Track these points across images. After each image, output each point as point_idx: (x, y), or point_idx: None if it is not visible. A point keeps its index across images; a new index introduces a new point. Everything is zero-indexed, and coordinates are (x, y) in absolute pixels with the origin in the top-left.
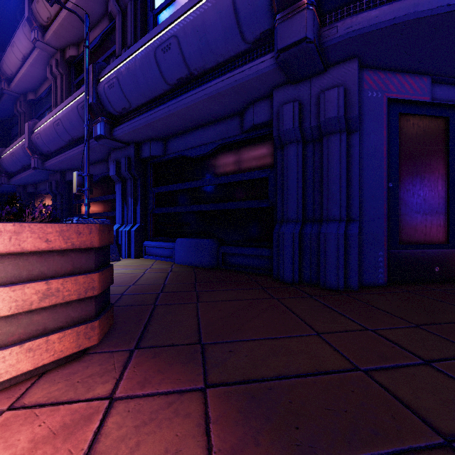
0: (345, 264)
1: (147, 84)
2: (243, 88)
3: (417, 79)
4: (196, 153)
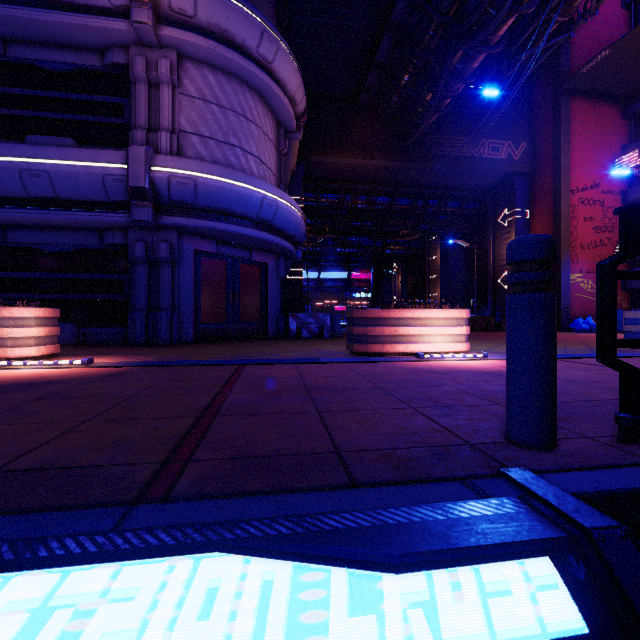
0: (171, 332)
1: (3, 188)
2: (107, 223)
3: (209, 242)
4: (51, 249)
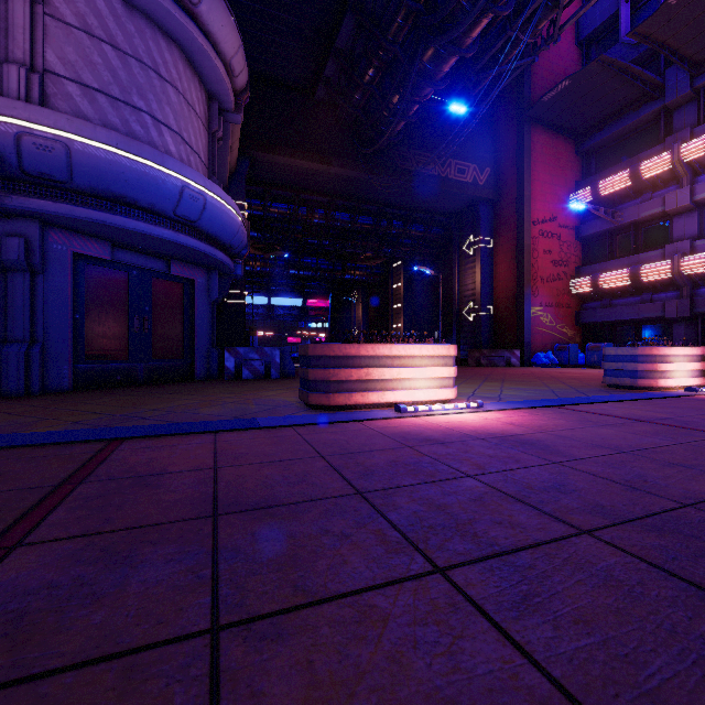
0: (28, 376)
1: None
2: None
3: (100, 243)
4: None
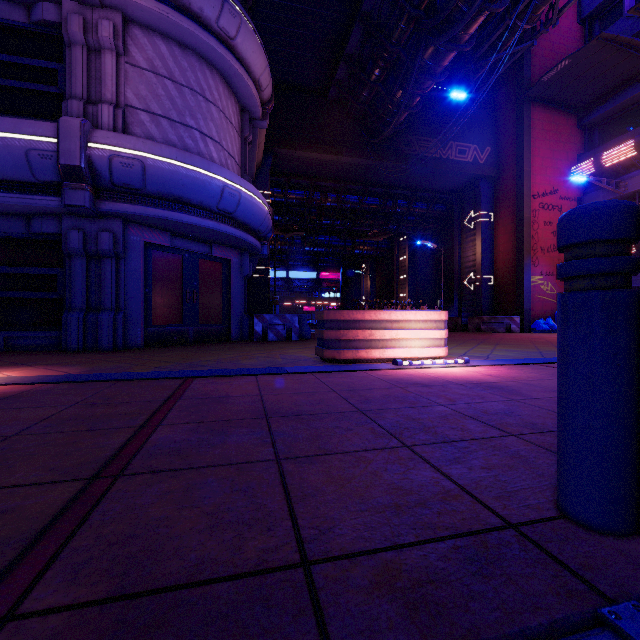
0: (115, 335)
1: None
2: (33, 208)
3: (162, 233)
4: None
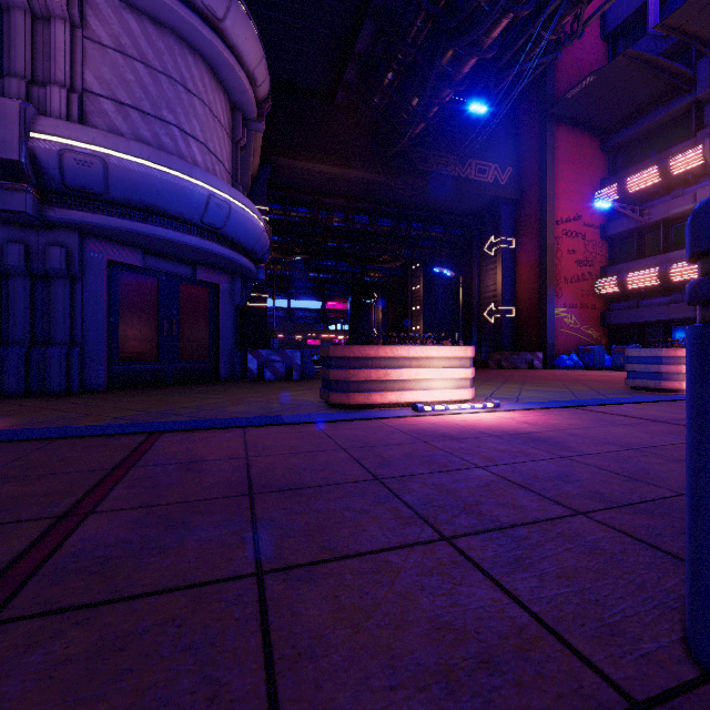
0: (69, 376)
1: None
2: None
3: (132, 251)
4: None
